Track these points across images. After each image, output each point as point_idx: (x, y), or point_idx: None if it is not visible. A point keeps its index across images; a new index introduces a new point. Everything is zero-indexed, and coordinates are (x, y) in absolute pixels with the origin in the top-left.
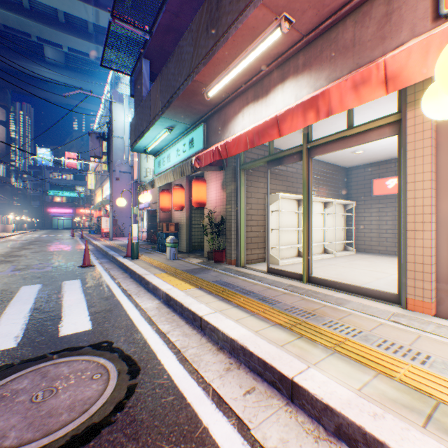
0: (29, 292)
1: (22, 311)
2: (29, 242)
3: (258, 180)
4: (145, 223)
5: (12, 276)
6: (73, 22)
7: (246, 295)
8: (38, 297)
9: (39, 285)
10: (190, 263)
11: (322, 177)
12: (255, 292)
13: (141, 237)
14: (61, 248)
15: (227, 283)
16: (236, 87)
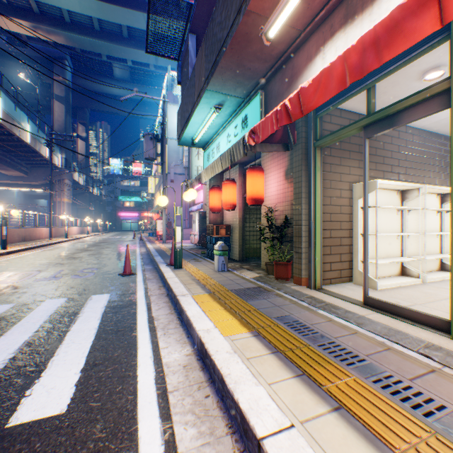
0: (44, 311)
1: (10, 346)
2: (95, 243)
3: (340, 163)
4: (196, 226)
5: (48, 284)
6: (134, 36)
7: (347, 365)
8: (46, 321)
9: (63, 299)
10: (242, 278)
11: (436, 157)
12: (361, 357)
13: (193, 240)
14: (117, 251)
15: (302, 326)
16: (313, 12)
